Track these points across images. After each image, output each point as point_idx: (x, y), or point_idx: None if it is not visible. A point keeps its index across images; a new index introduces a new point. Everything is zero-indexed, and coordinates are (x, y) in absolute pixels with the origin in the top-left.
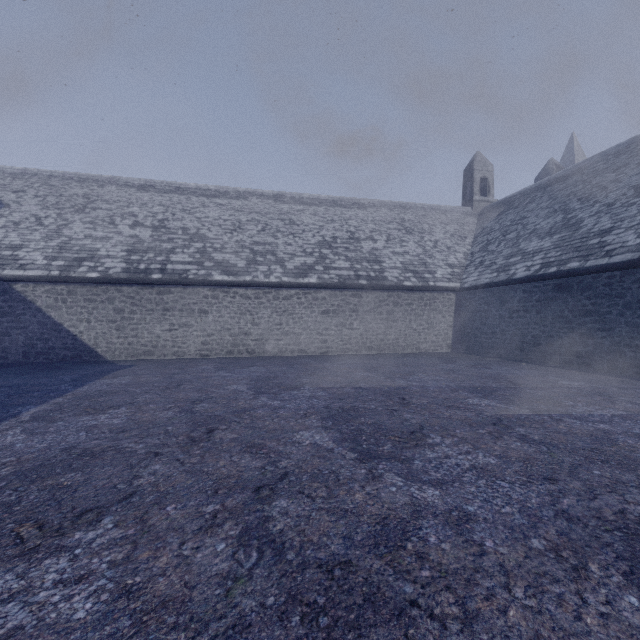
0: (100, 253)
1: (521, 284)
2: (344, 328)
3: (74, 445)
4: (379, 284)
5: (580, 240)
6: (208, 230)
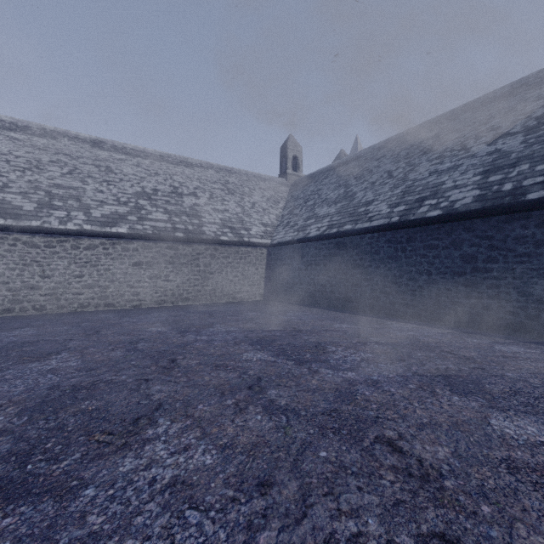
0: None
1: (314, 242)
2: (159, 280)
3: None
4: (196, 237)
5: (353, 208)
6: None
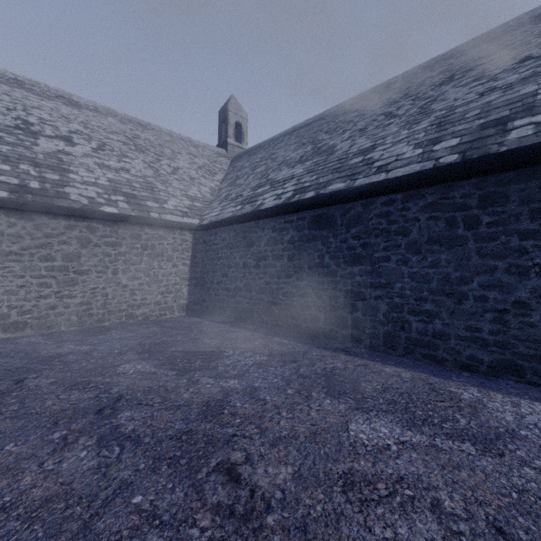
0: None
1: (270, 218)
2: None
3: None
4: (41, 202)
5: (338, 161)
6: None
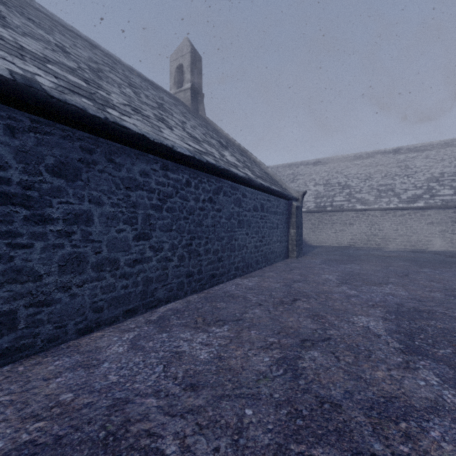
0: (304, 200)
1: None
2: (446, 233)
3: (332, 258)
4: None
5: None
6: (351, 182)
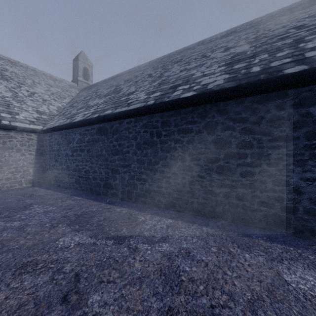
0: None
1: (79, 128)
2: None
3: None
4: None
5: (118, 98)
6: None
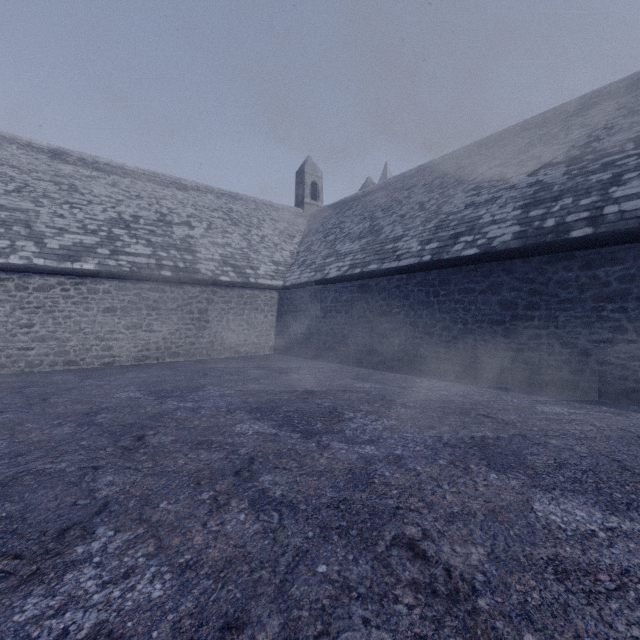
0: None
1: (333, 284)
2: (139, 330)
3: None
4: (188, 277)
5: (380, 245)
6: None
